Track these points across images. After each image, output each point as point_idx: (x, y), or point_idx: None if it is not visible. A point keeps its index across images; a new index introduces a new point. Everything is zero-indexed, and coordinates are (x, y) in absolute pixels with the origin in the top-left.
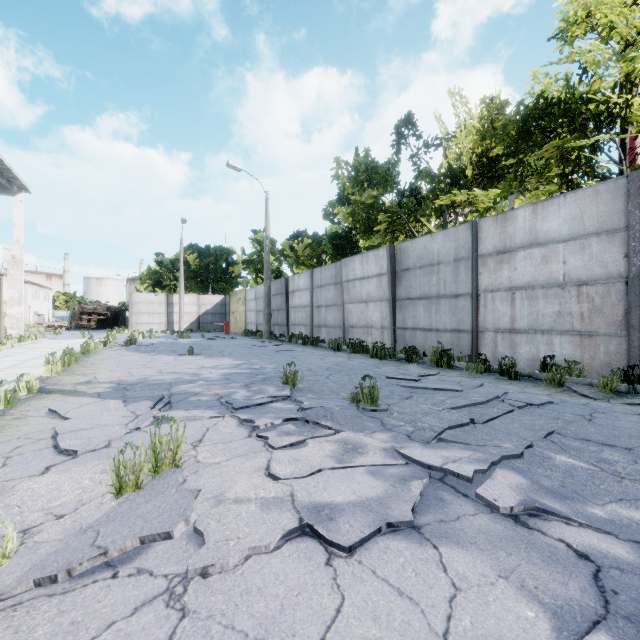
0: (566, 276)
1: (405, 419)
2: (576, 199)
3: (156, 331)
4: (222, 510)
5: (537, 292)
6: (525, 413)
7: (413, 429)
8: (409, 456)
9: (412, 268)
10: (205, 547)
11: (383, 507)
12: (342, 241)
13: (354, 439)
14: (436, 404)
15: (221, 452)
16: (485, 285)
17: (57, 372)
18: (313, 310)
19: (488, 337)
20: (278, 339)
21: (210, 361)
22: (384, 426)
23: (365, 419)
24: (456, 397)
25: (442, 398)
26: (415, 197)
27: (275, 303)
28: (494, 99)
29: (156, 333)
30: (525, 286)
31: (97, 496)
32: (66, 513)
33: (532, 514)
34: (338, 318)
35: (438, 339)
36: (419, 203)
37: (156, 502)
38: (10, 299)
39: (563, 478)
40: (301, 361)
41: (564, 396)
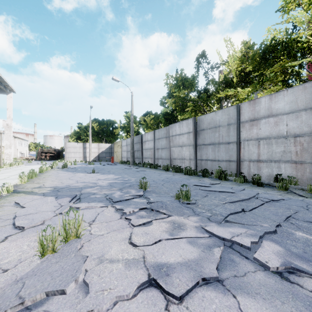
0: (288, 132)
1: (205, 208)
2: (293, 91)
3: (78, 161)
4: (101, 267)
5: (272, 140)
6: (271, 205)
7: (210, 214)
8: (211, 231)
9: (205, 129)
10: (89, 296)
11: (199, 266)
12: (169, 116)
13: (178, 220)
14: (221, 200)
15: (104, 228)
16: (244, 137)
17: (24, 182)
18: (155, 150)
19: (245, 164)
20: (137, 165)
21: (103, 176)
22: (194, 212)
23: (184, 208)
24: (231, 196)
25: (224, 196)
26: (206, 93)
27: (136, 147)
28: (248, 41)
29: (78, 162)
30: (265, 137)
31: (30, 256)
32: (9, 268)
33: (290, 272)
34: (167, 154)
35: (219, 165)
36: (208, 96)
37: (61, 263)
38: (6, 145)
39: (303, 247)
40: (149, 176)
41: (289, 195)
